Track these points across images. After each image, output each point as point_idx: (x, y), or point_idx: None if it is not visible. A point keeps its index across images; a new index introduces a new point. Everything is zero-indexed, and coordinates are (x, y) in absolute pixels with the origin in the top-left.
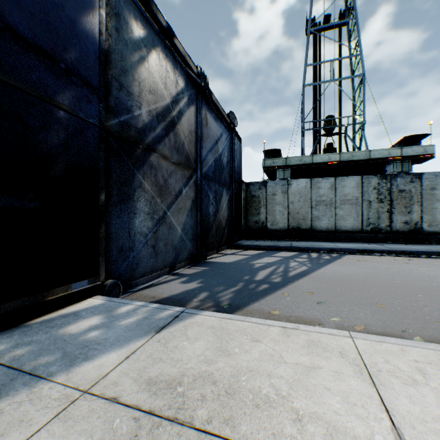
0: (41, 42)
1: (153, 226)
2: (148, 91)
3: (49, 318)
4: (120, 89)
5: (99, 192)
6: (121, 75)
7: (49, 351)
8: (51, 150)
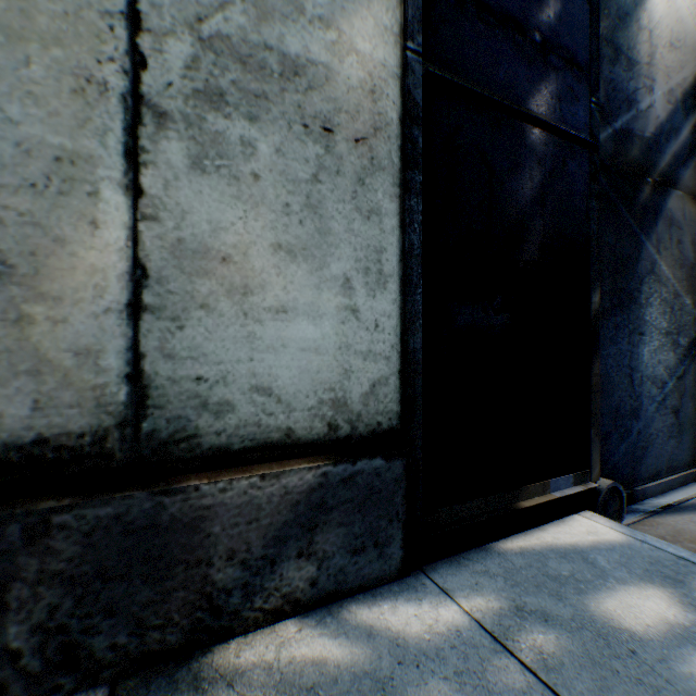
0: (508, 5)
1: (675, 363)
2: (666, 45)
3: (528, 547)
4: (613, 61)
5: (588, 288)
6: (615, 29)
7: (621, 682)
8: (521, 211)
